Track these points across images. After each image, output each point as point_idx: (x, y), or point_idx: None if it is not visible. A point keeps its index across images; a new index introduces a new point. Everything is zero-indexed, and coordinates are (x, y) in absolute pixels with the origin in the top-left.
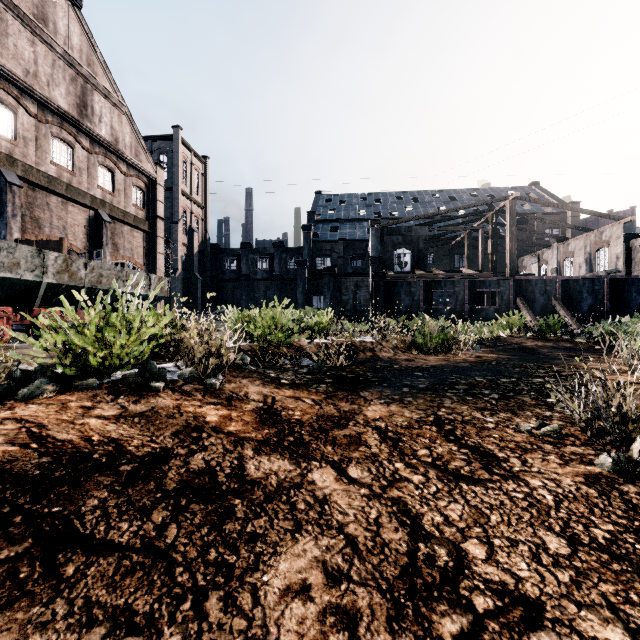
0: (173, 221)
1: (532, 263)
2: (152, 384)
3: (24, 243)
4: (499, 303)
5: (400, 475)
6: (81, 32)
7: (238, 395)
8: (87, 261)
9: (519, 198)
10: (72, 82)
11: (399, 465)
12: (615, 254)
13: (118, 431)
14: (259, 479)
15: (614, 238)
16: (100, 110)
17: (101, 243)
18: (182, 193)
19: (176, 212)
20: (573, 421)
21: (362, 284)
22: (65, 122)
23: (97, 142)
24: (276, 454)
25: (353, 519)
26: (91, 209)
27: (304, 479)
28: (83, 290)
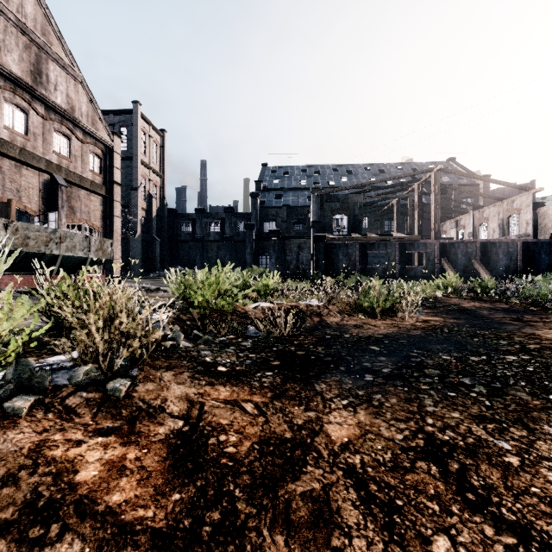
0: (133, 188)
1: (451, 228)
2: (10, 404)
3: None
4: (426, 263)
5: None
6: (35, 2)
7: (150, 406)
8: (8, 221)
9: (443, 170)
10: (26, 49)
11: None
12: (525, 220)
13: None
14: None
15: (524, 206)
16: (55, 78)
17: (56, 206)
18: (141, 162)
19: (135, 179)
20: None
21: (304, 246)
22: (18, 88)
23: (52, 109)
24: None
25: None
26: (46, 173)
27: None
28: None
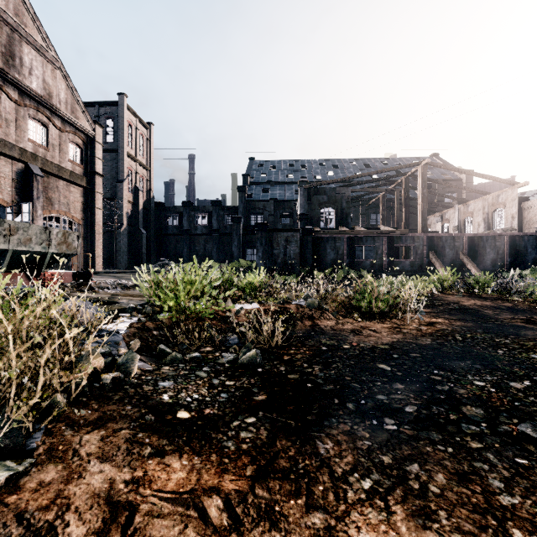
0: (119, 180)
1: (436, 222)
2: None
3: None
4: (414, 257)
5: None
6: None
7: (29, 532)
8: None
9: (430, 164)
10: None
11: None
12: (511, 214)
13: None
14: None
15: (510, 200)
16: (30, 62)
17: (31, 196)
18: (127, 155)
19: (121, 172)
20: None
21: (292, 239)
22: None
23: (27, 94)
24: None
25: None
26: (20, 162)
27: None
28: None
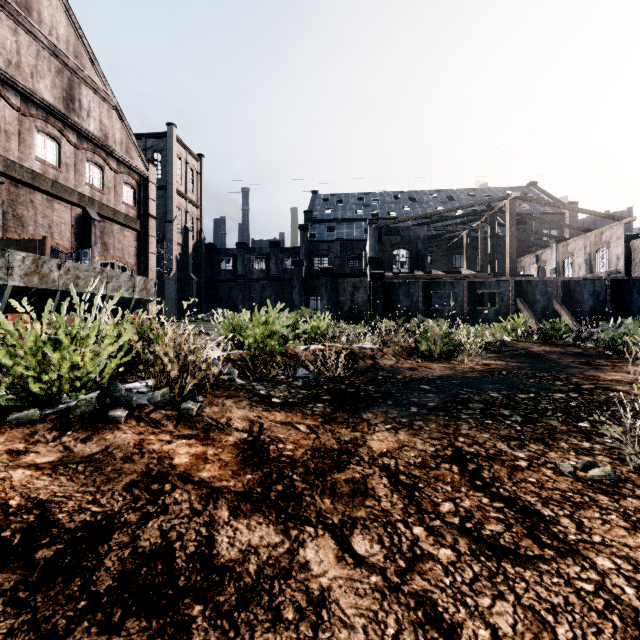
0: (167, 220)
1: (531, 264)
2: (111, 413)
3: (5, 242)
4: (499, 304)
5: (421, 549)
6: (68, 22)
7: (218, 423)
8: (61, 262)
9: (519, 198)
10: (58, 74)
11: (418, 531)
12: (616, 255)
13: (50, 488)
14: (232, 563)
15: (614, 238)
16: (88, 104)
17: (89, 242)
18: (176, 192)
19: (170, 211)
20: (621, 457)
21: (360, 285)
22: (51, 116)
23: (85, 137)
24: (258, 515)
25: (362, 638)
26: (79, 207)
27: (294, 560)
28: (25, 299)
